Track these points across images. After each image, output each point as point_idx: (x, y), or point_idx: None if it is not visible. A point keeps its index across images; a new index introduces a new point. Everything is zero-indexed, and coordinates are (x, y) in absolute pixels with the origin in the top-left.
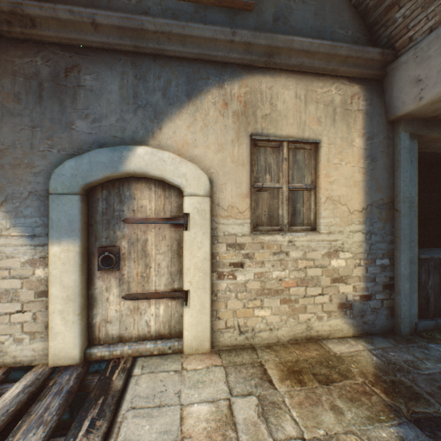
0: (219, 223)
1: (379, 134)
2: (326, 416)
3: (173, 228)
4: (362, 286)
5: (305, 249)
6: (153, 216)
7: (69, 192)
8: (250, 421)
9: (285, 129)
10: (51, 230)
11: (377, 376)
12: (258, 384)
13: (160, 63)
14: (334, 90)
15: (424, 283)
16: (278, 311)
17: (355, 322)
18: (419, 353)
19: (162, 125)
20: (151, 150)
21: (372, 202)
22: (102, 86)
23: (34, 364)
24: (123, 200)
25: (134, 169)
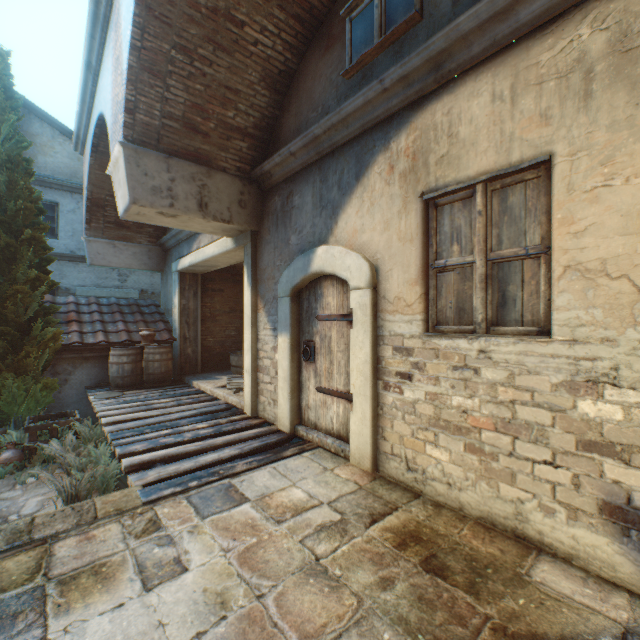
0: (385, 320)
1: None
2: (365, 574)
3: (349, 325)
4: None
5: (512, 367)
6: (335, 312)
7: (285, 295)
8: (309, 521)
9: (473, 165)
10: (278, 325)
11: (535, 639)
12: (360, 514)
13: (336, 156)
14: (587, 30)
15: None
16: (461, 460)
17: None
18: None
19: (338, 219)
20: (326, 248)
21: None
22: (303, 201)
23: (275, 423)
24: (317, 299)
25: (316, 269)
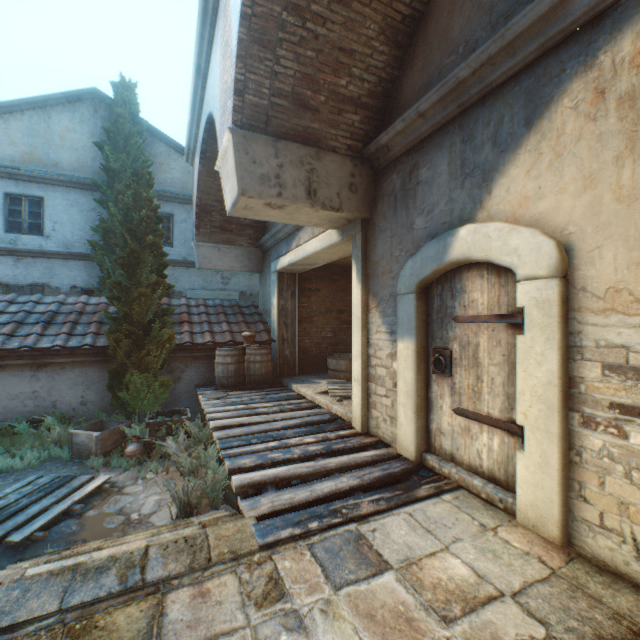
0: (584, 323)
1: None
2: None
3: (511, 330)
4: None
5: None
6: (484, 312)
7: (408, 292)
8: (493, 629)
9: None
10: (397, 328)
11: None
12: (578, 632)
13: (489, 102)
14: None
15: None
16: None
17: None
18: None
19: (492, 187)
20: (474, 227)
21: None
22: (433, 173)
23: (392, 445)
24: (454, 295)
25: (456, 256)
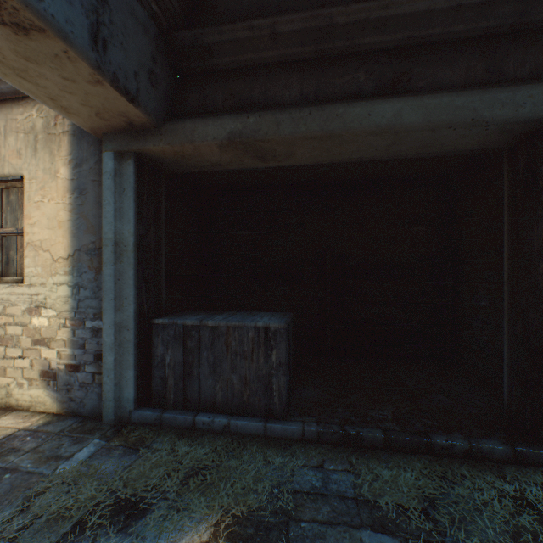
0: None
1: (90, 158)
2: None
3: None
4: (69, 353)
5: (6, 303)
6: None
7: None
8: None
9: None
10: None
11: None
12: None
13: None
14: (37, 113)
15: (162, 359)
16: None
17: (61, 396)
18: (51, 445)
19: None
20: None
21: (82, 247)
22: None
23: None
24: None
25: None
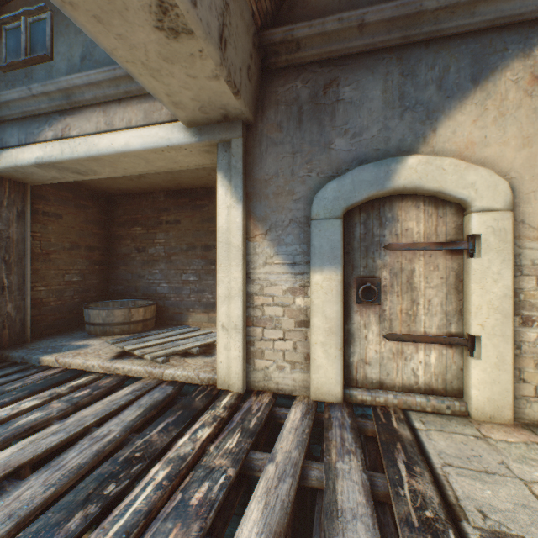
0: (523, 248)
1: None
2: None
3: (449, 255)
4: None
5: None
6: (420, 240)
7: (330, 217)
8: None
9: None
10: (313, 257)
11: None
12: None
13: (434, 48)
14: None
15: None
16: None
17: None
18: None
19: (436, 126)
20: (426, 158)
21: None
22: (362, 95)
23: (293, 394)
24: (383, 224)
25: (403, 184)
